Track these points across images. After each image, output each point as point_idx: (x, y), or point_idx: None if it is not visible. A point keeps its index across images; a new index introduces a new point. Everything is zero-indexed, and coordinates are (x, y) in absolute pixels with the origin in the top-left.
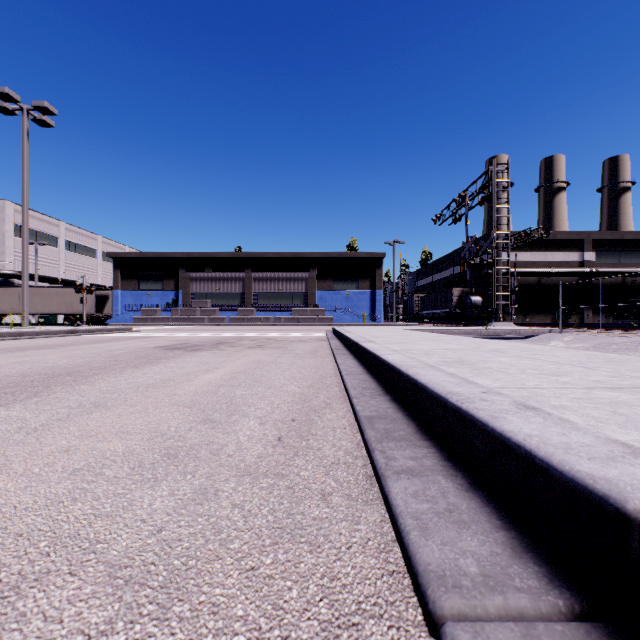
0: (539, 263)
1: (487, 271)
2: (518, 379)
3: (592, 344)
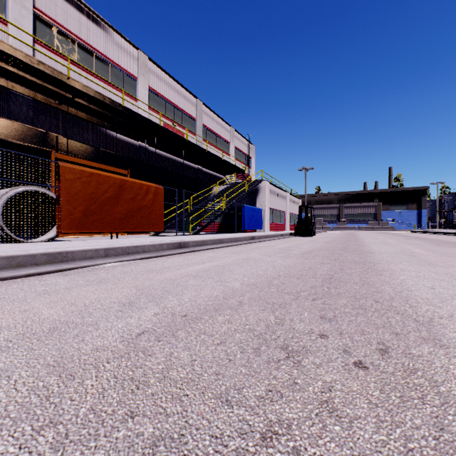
0: None
1: None
2: None
3: None
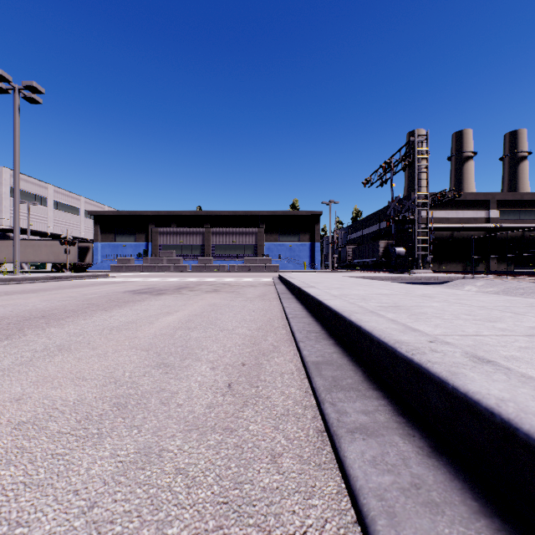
0: (452, 220)
1: (408, 226)
2: (456, 325)
3: (501, 288)
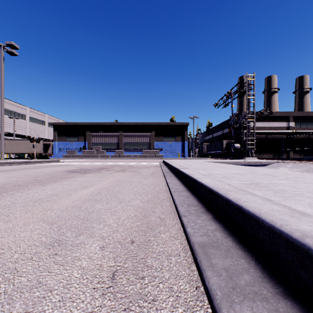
0: (266, 128)
1: (240, 132)
2: None
3: (304, 169)
